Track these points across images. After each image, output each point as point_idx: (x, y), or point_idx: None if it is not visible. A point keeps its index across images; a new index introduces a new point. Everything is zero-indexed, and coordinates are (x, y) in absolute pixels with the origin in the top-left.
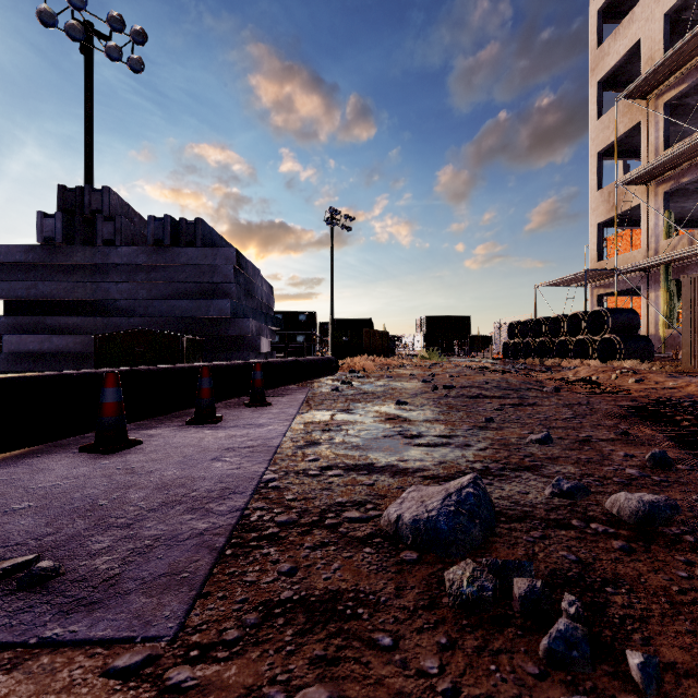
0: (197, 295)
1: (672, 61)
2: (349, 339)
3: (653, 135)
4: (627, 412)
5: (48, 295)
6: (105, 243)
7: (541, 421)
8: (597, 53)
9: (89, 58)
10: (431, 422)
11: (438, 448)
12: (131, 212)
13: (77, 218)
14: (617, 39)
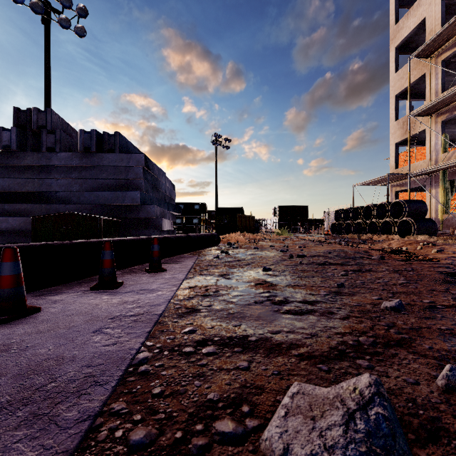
0: (116, 188)
1: (448, 31)
2: (227, 221)
3: (434, 82)
4: (451, 278)
5: (6, 188)
6: (48, 150)
7: (383, 286)
8: (395, 28)
9: (48, 26)
10: (293, 287)
11: (306, 316)
12: (70, 128)
13: (28, 132)
14: (409, 18)
